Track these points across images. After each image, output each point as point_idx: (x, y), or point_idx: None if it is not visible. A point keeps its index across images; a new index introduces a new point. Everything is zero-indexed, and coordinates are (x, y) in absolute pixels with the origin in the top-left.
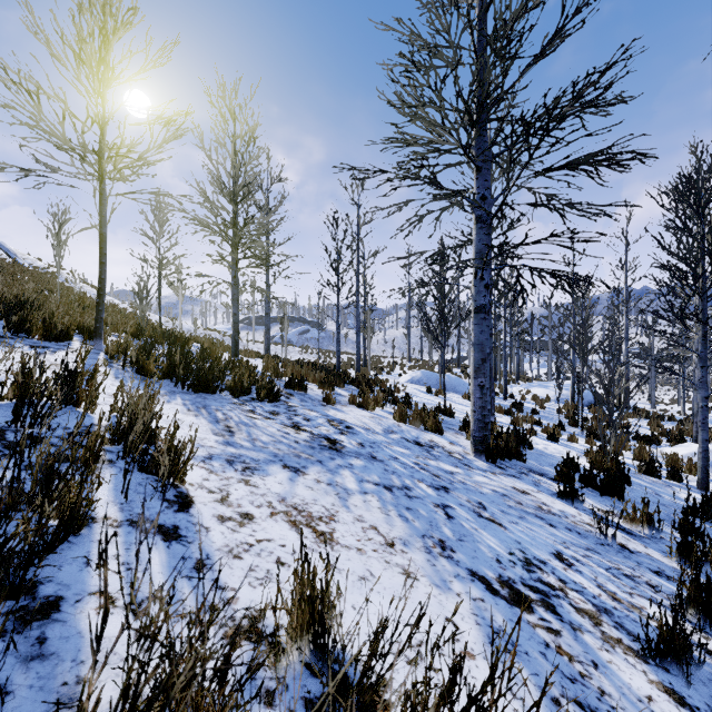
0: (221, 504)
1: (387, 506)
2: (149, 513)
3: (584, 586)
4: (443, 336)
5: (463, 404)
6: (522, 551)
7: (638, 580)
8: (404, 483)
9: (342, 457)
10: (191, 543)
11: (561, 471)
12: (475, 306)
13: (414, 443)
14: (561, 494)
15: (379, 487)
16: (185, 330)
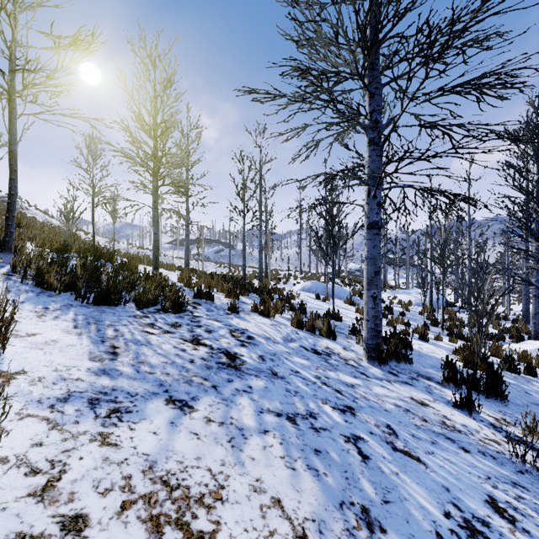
0: (38, 500)
1: (292, 452)
2: None
3: None
4: (332, 252)
5: (345, 308)
6: (456, 505)
7: None
8: (308, 407)
9: (240, 378)
10: None
11: (448, 376)
12: (368, 222)
13: (312, 351)
14: (457, 404)
15: (282, 419)
16: (121, 249)
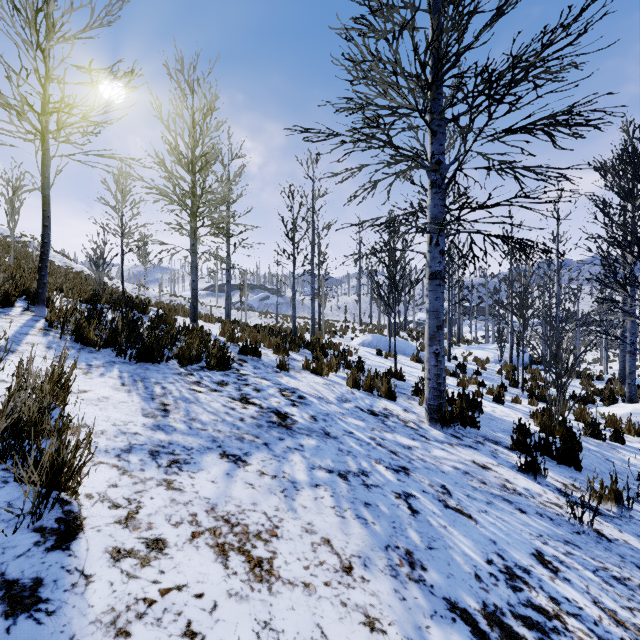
0: (124, 526)
1: (342, 504)
2: (2, 559)
3: (580, 606)
4: (394, 302)
5: (411, 366)
6: (500, 555)
7: (630, 584)
8: (360, 466)
9: (291, 436)
10: (53, 614)
11: (517, 439)
12: (430, 272)
13: (368, 412)
14: (522, 468)
15: (333, 475)
16: (151, 297)
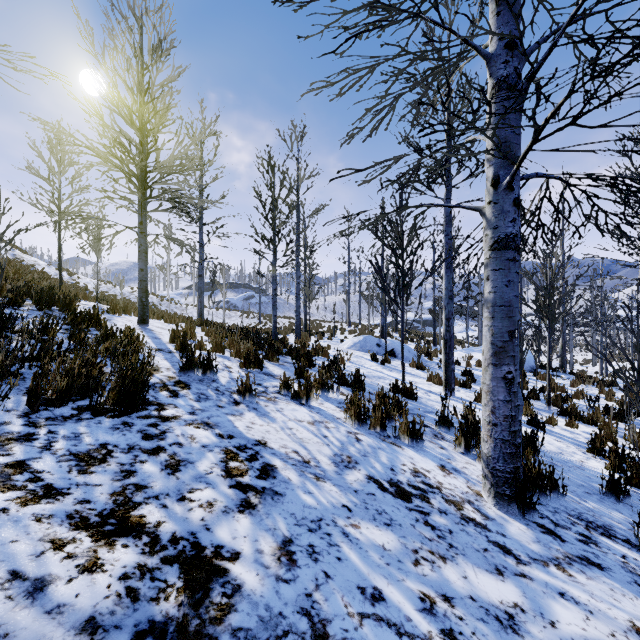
0: None
1: None
2: None
3: None
4: (401, 298)
5: (413, 374)
6: None
7: None
8: None
9: None
10: None
11: None
12: (495, 238)
13: (393, 491)
14: None
15: None
16: (118, 294)
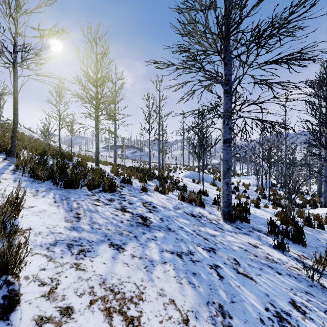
0: (47, 299)
1: (180, 274)
2: None
3: None
4: (202, 155)
5: (210, 188)
6: (272, 304)
7: None
8: (188, 248)
9: (149, 231)
10: None
11: (270, 229)
12: (224, 139)
13: (190, 215)
14: (275, 246)
15: (174, 255)
16: (75, 151)
